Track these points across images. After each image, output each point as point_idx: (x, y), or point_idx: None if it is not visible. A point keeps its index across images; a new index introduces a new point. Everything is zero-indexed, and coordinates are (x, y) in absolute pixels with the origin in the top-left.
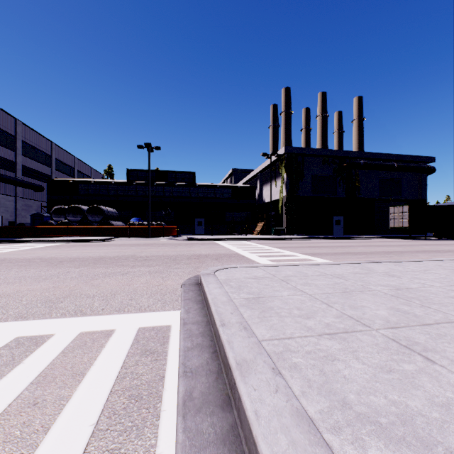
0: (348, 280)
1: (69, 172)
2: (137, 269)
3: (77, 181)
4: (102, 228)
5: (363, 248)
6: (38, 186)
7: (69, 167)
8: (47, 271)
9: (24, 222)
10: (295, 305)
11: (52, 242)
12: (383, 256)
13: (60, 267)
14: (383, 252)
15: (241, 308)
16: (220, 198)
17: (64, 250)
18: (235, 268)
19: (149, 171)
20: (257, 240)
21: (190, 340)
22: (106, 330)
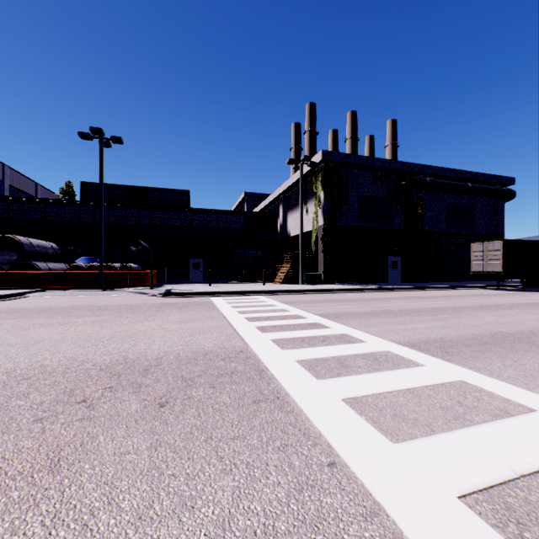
0: None
1: None
2: None
3: None
4: (12, 275)
5: (494, 316)
6: None
7: None
8: None
9: None
10: None
11: None
12: None
13: None
14: None
15: None
16: (226, 229)
17: None
18: None
19: (101, 177)
20: (283, 295)
21: None
22: None
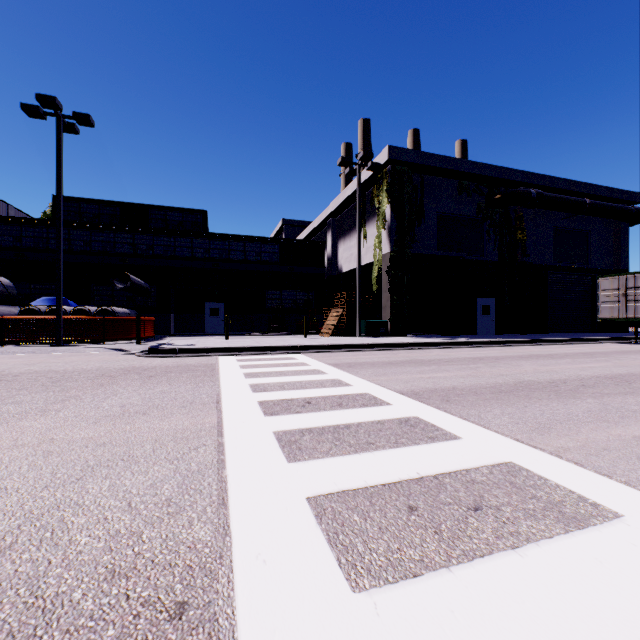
0: None
1: None
2: None
3: None
4: None
5: None
6: None
7: None
8: None
9: None
10: None
11: None
12: None
13: None
14: None
15: None
16: (255, 261)
17: None
18: None
19: (58, 175)
20: (334, 352)
21: None
22: None
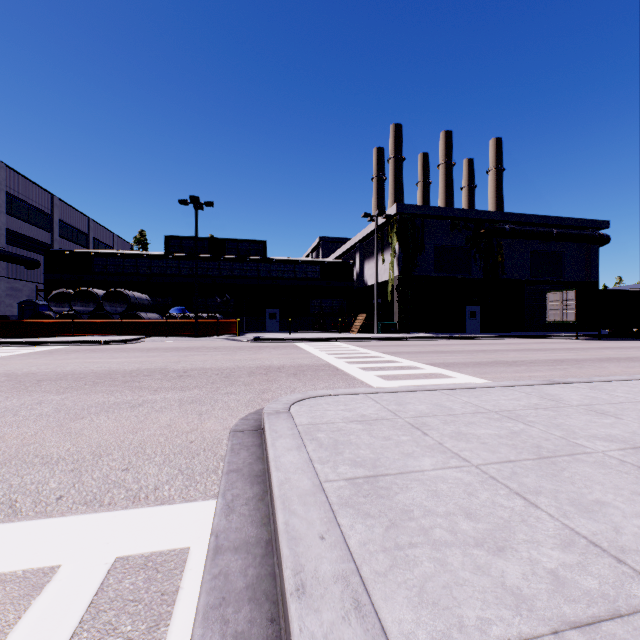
0: (532, 425)
1: (79, 240)
2: (161, 395)
3: (90, 253)
4: (125, 323)
5: (517, 354)
6: (31, 261)
7: (79, 233)
8: (5, 400)
9: (9, 314)
10: (457, 501)
11: (46, 344)
12: (553, 368)
13: (31, 393)
14: (550, 362)
15: (342, 515)
16: (302, 279)
17: (58, 358)
18: (327, 397)
19: (196, 238)
20: (357, 341)
21: (219, 621)
22: (36, 572)
